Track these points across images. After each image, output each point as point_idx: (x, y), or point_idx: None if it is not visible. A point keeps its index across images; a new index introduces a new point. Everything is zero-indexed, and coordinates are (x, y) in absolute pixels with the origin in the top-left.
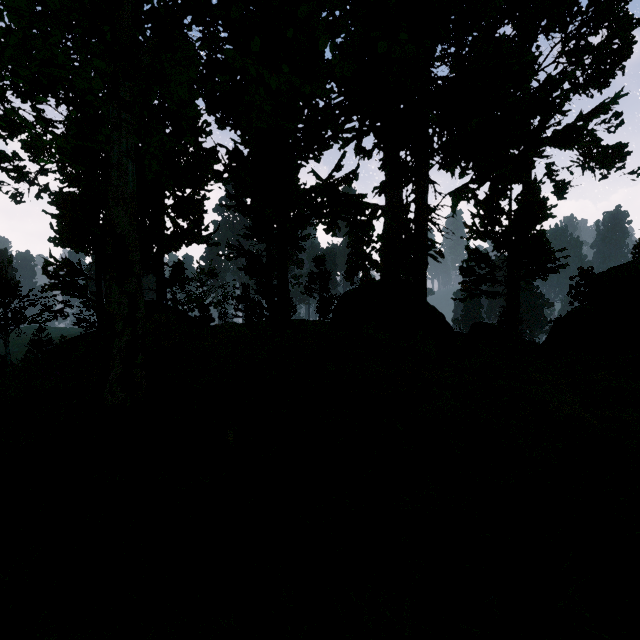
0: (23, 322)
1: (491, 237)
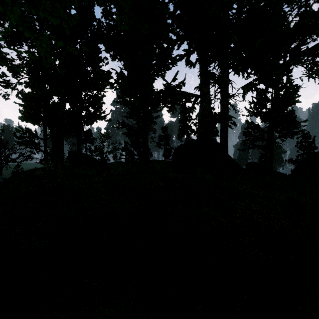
0: (9, 162)
1: (260, 115)
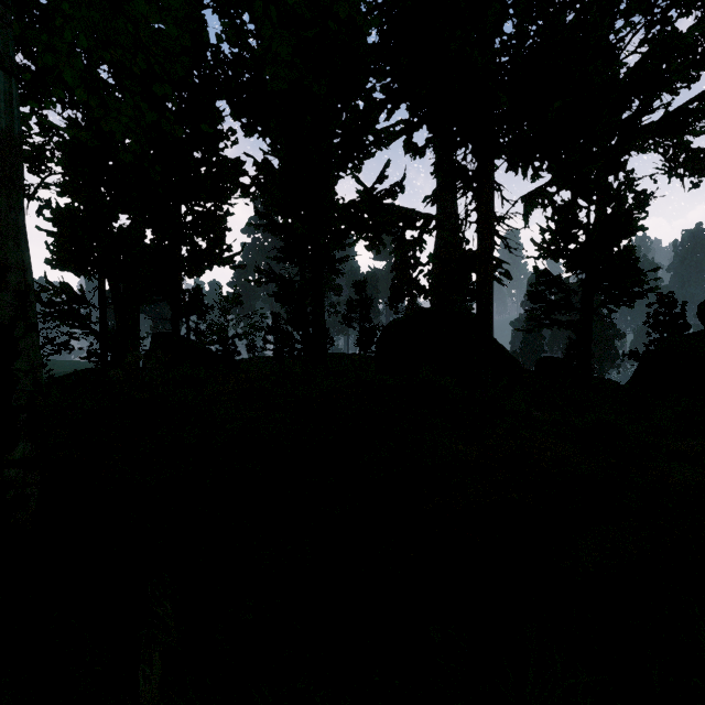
0: None
1: (565, 256)
